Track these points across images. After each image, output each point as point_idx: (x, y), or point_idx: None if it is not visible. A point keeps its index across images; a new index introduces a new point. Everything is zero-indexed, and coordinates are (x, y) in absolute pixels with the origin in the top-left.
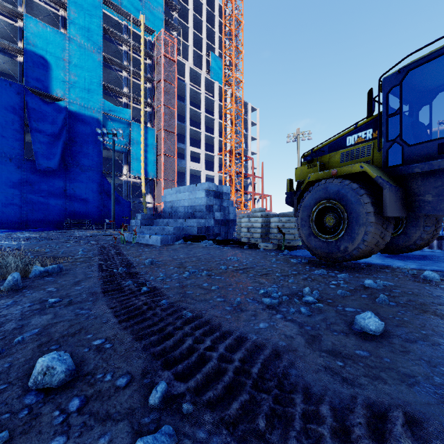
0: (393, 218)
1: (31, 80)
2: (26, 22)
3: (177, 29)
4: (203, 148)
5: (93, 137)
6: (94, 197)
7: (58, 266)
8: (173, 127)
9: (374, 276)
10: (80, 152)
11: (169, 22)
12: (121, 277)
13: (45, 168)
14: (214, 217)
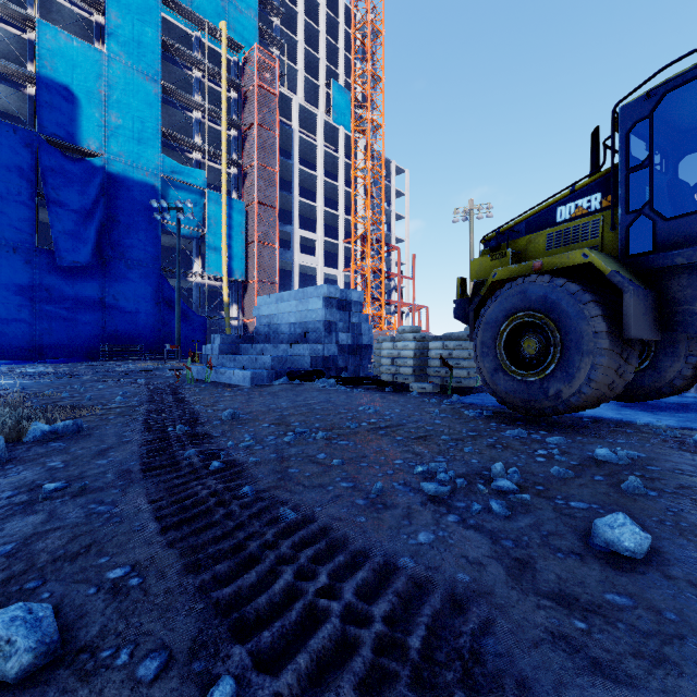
0: (638, 341)
1: (48, 123)
2: (40, 32)
3: (280, 44)
4: (320, 232)
5: (146, 214)
6: (147, 309)
7: (75, 422)
8: (273, 199)
9: (609, 440)
10: (125, 239)
11: (267, 33)
12: (179, 442)
13: (70, 264)
14: (338, 341)
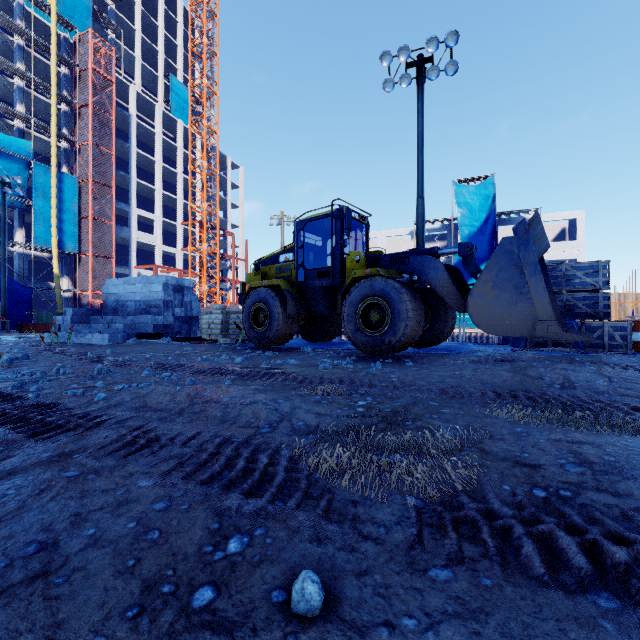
0: (298, 315)
1: None
2: None
3: (116, 29)
4: (159, 213)
5: None
6: None
7: (27, 354)
8: (110, 179)
9: (280, 351)
10: None
11: (101, 15)
12: (96, 357)
13: None
14: (174, 313)
